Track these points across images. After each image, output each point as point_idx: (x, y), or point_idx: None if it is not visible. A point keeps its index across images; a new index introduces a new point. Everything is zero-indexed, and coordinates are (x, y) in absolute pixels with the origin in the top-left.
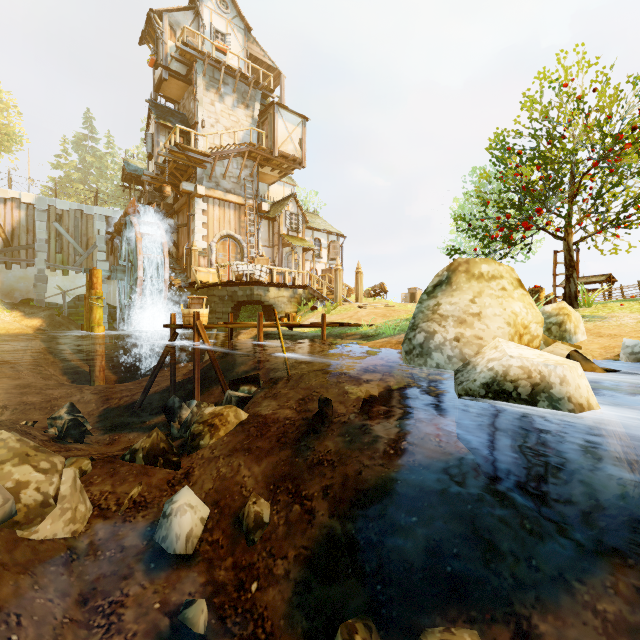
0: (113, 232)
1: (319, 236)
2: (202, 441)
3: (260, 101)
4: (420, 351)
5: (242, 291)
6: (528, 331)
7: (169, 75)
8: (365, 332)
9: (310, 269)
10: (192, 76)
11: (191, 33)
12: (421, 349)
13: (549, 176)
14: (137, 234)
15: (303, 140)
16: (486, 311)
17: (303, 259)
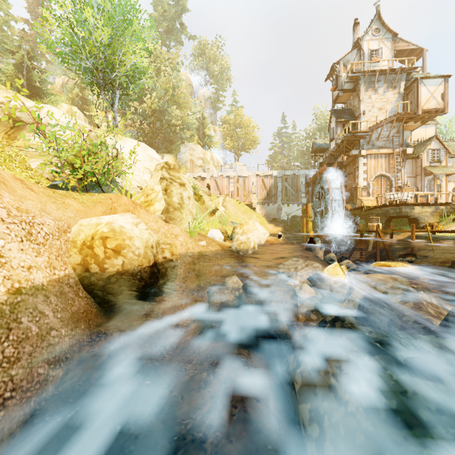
0: (309, 182)
1: None
2: None
3: (404, 79)
4: None
5: (392, 210)
6: None
7: (342, 92)
8: None
9: (452, 188)
10: (357, 89)
11: (356, 63)
12: None
13: None
14: (328, 184)
15: (445, 93)
16: None
17: (445, 182)
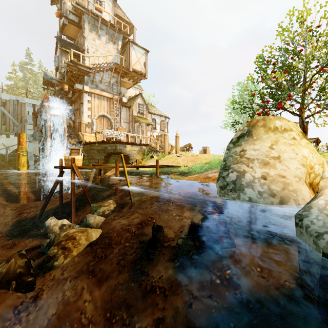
0: (36, 113)
1: (155, 117)
2: (56, 262)
3: (122, 40)
4: (233, 187)
5: (110, 147)
6: (313, 171)
7: (68, 22)
8: (182, 170)
9: (150, 135)
10: (81, 22)
11: None
12: (234, 185)
13: (290, 78)
14: (47, 113)
15: (146, 63)
16: (283, 155)
17: (146, 130)
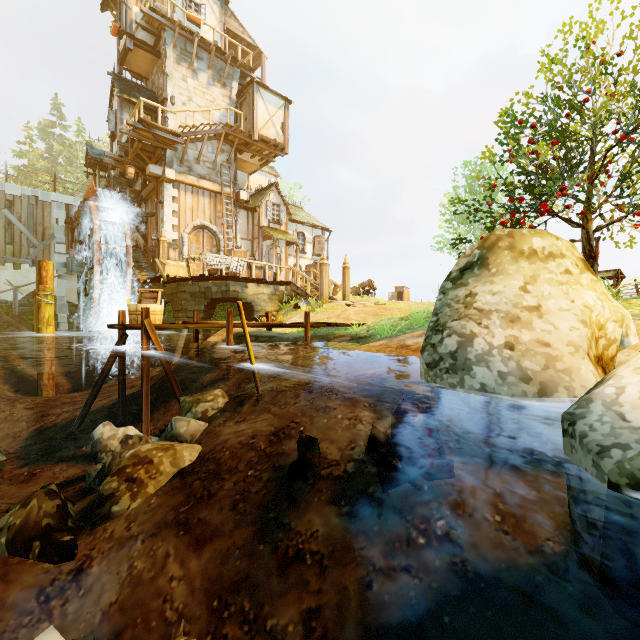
0: (73, 221)
1: (303, 230)
2: (115, 506)
3: (238, 81)
4: (452, 364)
5: (216, 287)
6: (603, 333)
7: (134, 45)
8: (355, 333)
9: (293, 265)
10: (160, 46)
11: None
12: (453, 361)
13: (564, 155)
14: (94, 221)
15: (286, 124)
16: (547, 304)
17: (286, 254)
